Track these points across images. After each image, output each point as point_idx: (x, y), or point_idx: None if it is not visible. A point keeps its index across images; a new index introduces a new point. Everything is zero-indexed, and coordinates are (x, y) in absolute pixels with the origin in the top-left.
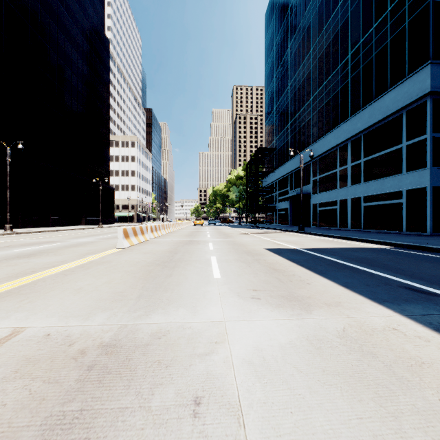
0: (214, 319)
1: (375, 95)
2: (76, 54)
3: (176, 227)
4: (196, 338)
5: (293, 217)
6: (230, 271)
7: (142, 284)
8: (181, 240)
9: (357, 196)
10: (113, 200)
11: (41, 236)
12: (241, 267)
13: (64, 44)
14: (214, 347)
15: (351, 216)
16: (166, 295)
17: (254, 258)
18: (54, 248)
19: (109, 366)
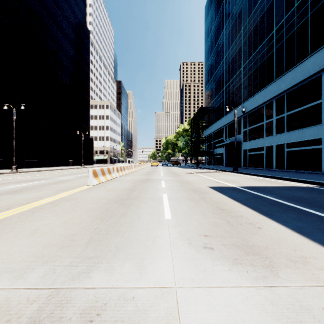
0: (163, 283)
1: (297, 61)
2: (65, 41)
3: (137, 167)
4: None
5: (227, 160)
6: (180, 210)
7: (96, 225)
8: (139, 179)
9: (281, 143)
10: (92, 147)
11: (36, 175)
12: (190, 205)
13: (57, 33)
14: None
15: (276, 159)
16: (115, 241)
17: (201, 197)
18: (39, 185)
19: None
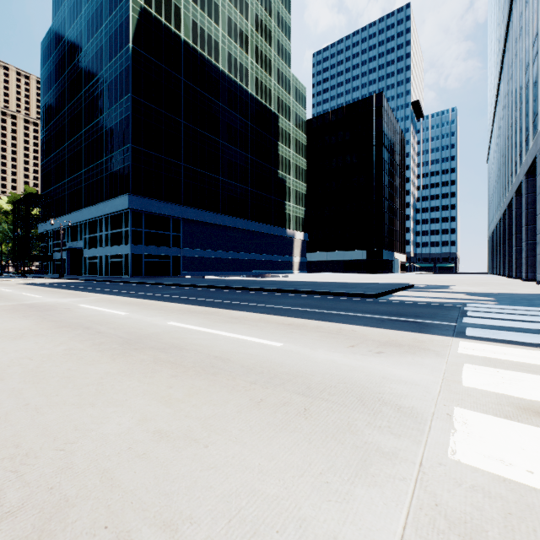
0: None
1: (114, 195)
2: None
3: None
4: None
5: (70, 267)
6: None
7: None
8: None
9: (108, 254)
10: None
11: None
12: None
13: None
14: None
15: (105, 268)
16: None
17: (6, 285)
18: None
19: None
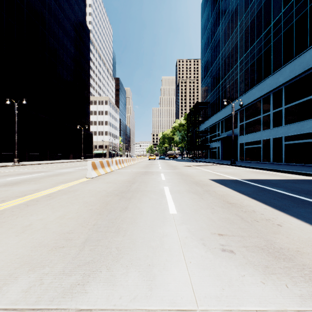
0: (181, 302)
1: (295, 54)
2: (66, 39)
3: (135, 160)
4: None
5: (223, 153)
6: (185, 204)
7: (94, 221)
8: (138, 171)
9: (279, 136)
10: (92, 141)
11: (37, 167)
12: (194, 199)
13: (58, 31)
14: None
15: (273, 153)
16: (116, 241)
17: (204, 189)
18: (39, 177)
19: None
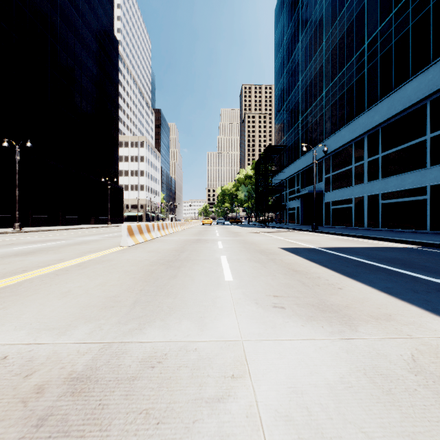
0: (228, 337)
1: (395, 85)
2: (86, 54)
3: (184, 226)
4: (204, 368)
5: (304, 216)
6: (243, 272)
7: (141, 287)
8: (188, 239)
9: (375, 193)
10: (122, 199)
11: (48, 235)
12: (255, 267)
13: (74, 44)
14: (230, 386)
15: (368, 215)
16: (167, 302)
17: (269, 258)
18: (56, 246)
19: (70, 418)
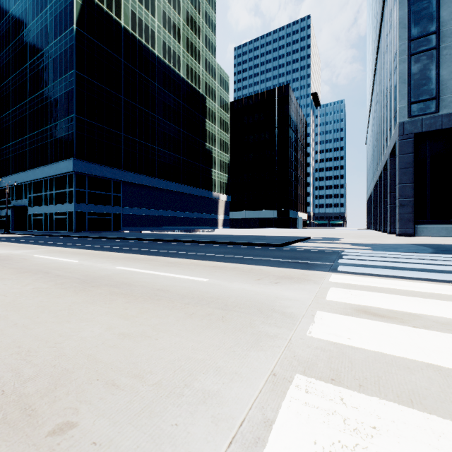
0: None
1: (59, 159)
2: None
3: None
4: None
5: (15, 223)
6: None
7: None
8: None
9: (52, 212)
10: None
11: None
12: None
13: None
14: None
15: (50, 224)
16: None
17: None
18: None
19: None
